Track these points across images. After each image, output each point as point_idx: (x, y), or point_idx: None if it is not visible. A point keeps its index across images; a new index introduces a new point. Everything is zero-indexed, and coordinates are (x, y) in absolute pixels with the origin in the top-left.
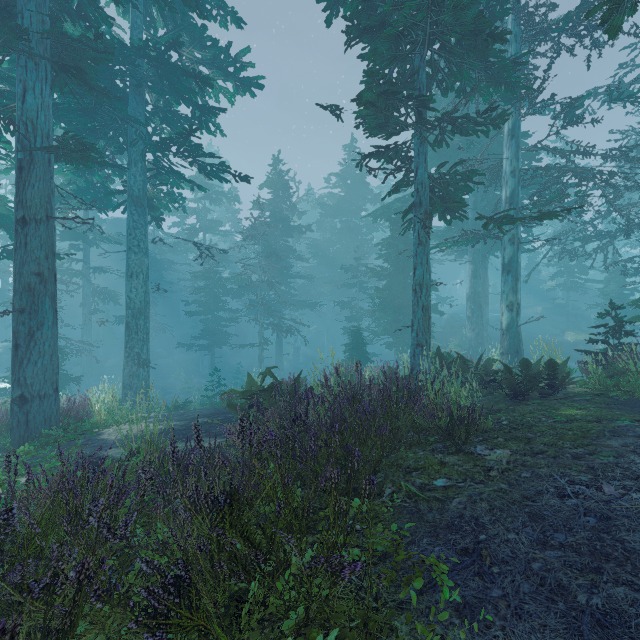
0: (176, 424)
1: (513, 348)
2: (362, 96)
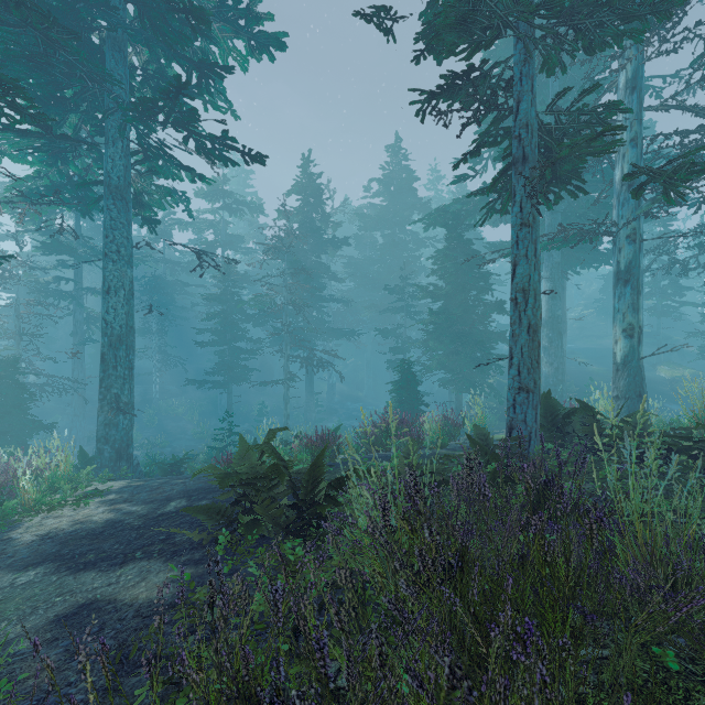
0: (135, 512)
1: (634, 390)
2: None
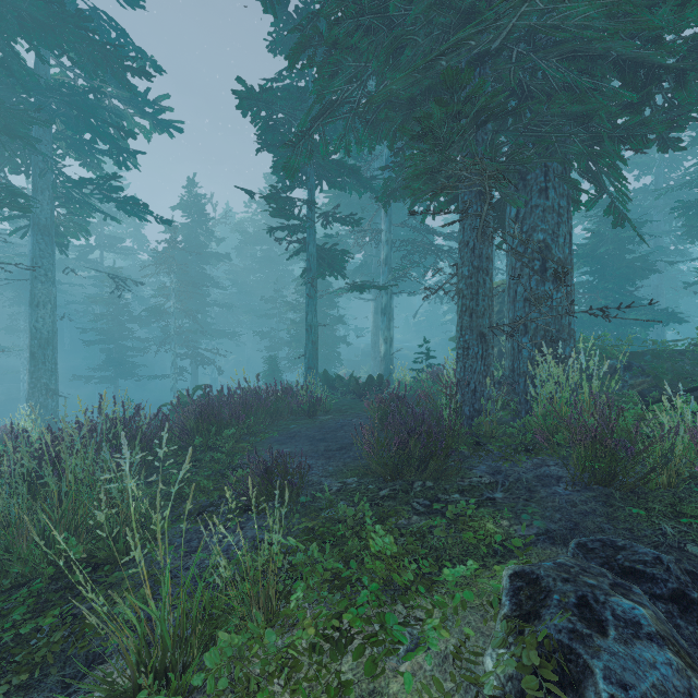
0: None
1: (387, 371)
2: (267, 197)
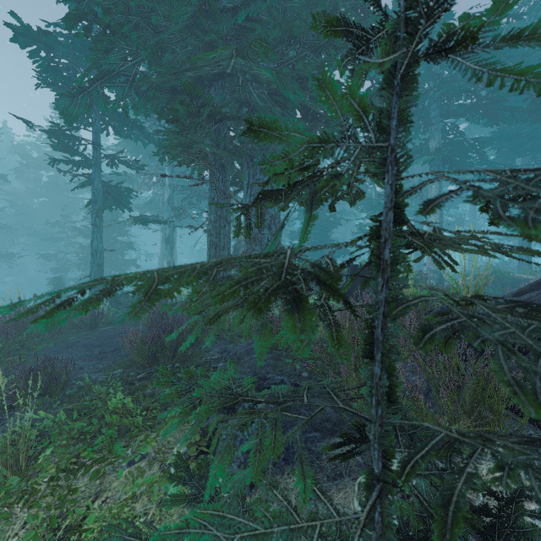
0: None
1: None
2: (48, 131)
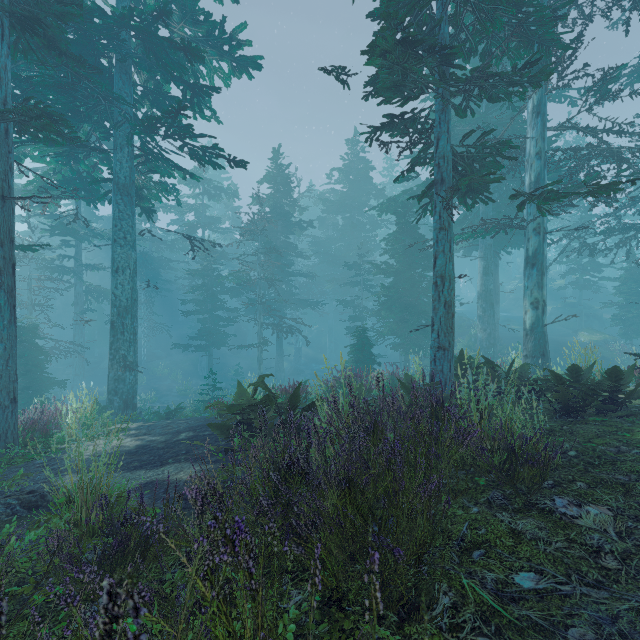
0: (156, 440)
1: (538, 350)
2: (375, 47)
